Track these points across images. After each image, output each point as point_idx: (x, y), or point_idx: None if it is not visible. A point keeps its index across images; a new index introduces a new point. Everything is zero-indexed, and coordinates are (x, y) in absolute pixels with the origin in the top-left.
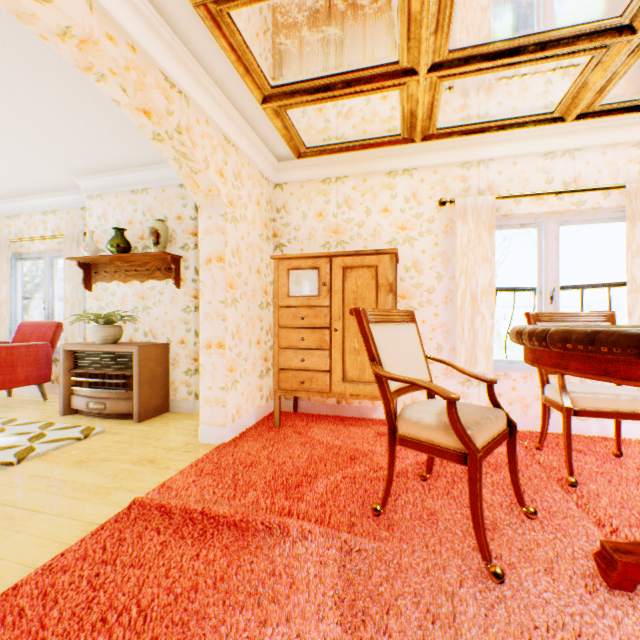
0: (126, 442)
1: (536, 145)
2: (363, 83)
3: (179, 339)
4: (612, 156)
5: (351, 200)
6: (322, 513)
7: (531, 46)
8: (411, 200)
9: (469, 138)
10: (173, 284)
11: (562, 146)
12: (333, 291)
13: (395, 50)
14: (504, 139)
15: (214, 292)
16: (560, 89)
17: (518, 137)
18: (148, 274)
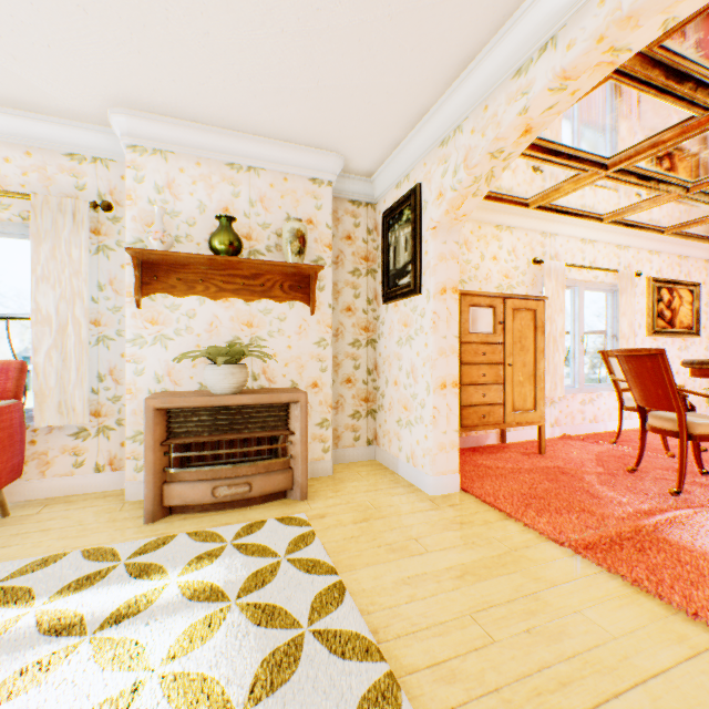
0: (370, 518)
1: (580, 232)
2: (577, 161)
3: (309, 381)
4: (608, 250)
5: (469, 243)
6: (654, 506)
7: (655, 180)
8: (511, 254)
9: (552, 215)
10: (300, 308)
11: (590, 237)
12: (505, 329)
13: (617, 152)
14: (567, 222)
15: (449, 326)
16: (624, 204)
17: (574, 223)
18: (260, 291)
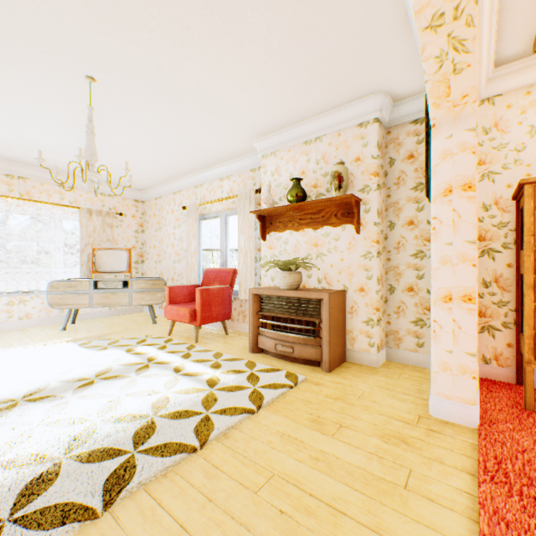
0: (340, 399)
1: None
2: None
3: (357, 286)
4: None
5: None
6: None
7: None
8: None
9: None
10: (349, 229)
11: None
12: None
13: None
14: None
15: (456, 230)
16: None
17: None
18: (321, 221)
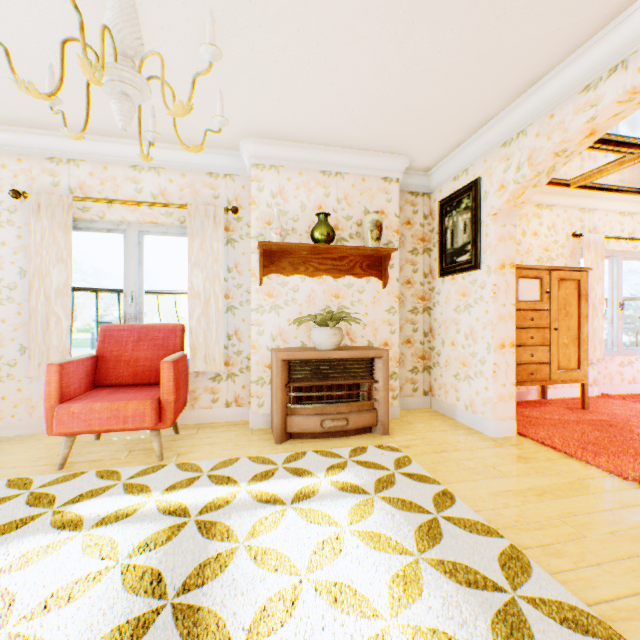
0: (447, 450)
1: (618, 206)
2: (625, 147)
3: (381, 341)
4: None
5: None
6: None
7: None
8: (551, 229)
9: (590, 192)
10: (374, 283)
11: (629, 210)
12: (551, 298)
13: None
14: (606, 198)
15: (507, 295)
16: None
17: (612, 198)
18: (345, 269)
